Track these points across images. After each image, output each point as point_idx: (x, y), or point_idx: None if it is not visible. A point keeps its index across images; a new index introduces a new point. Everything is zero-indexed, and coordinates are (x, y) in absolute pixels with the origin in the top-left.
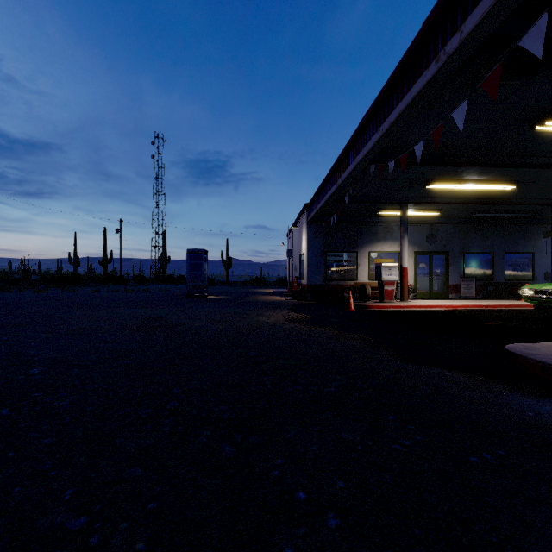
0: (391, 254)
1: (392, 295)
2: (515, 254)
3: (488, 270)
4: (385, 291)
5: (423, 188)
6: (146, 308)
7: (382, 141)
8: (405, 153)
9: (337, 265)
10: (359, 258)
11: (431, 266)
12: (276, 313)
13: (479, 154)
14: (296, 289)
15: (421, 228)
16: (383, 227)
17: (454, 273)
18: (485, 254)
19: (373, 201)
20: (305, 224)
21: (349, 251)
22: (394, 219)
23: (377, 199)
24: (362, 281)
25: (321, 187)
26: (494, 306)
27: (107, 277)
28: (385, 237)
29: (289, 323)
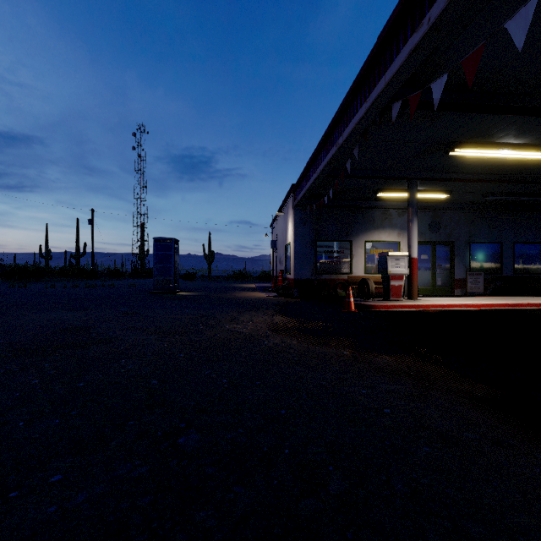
0: (389, 243)
1: (399, 292)
2: (525, 245)
3: (496, 262)
4: (392, 287)
5: (442, 157)
6: (84, 310)
7: (424, 45)
8: (478, 47)
9: (329, 256)
10: (353, 248)
11: (434, 257)
12: (256, 317)
13: (540, 95)
14: (281, 284)
15: (423, 214)
16: (380, 213)
17: (459, 266)
18: (492, 245)
19: (377, 176)
20: (292, 209)
21: (342, 240)
22: (393, 204)
23: (381, 174)
24: (357, 275)
25: (312, 158)
26: (523, 305)
27: (77, 271)
28: (383, 224)
29: (273, 334)
